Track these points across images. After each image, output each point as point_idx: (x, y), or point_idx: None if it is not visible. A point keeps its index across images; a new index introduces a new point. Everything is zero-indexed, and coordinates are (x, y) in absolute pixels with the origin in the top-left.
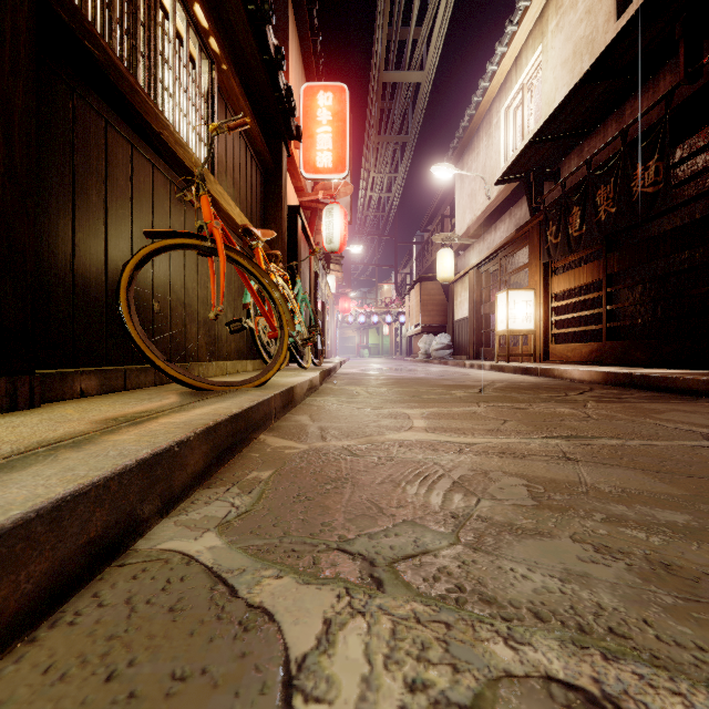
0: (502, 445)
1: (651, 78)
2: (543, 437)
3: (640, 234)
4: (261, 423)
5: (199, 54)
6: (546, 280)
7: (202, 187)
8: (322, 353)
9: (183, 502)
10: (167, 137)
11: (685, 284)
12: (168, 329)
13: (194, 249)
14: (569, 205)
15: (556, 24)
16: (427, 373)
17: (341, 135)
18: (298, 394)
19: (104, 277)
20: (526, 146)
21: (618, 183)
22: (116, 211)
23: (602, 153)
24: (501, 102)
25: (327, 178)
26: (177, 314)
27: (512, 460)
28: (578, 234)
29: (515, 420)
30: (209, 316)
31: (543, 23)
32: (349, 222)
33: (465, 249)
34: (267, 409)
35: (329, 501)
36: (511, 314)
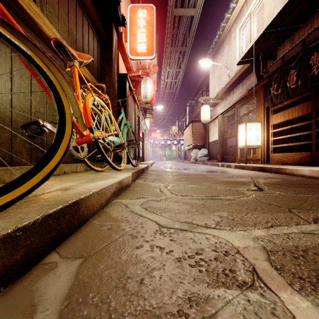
0: None
1: None
2: None
3: None
4: None
5: None
6: (268, 117)
7: None
8: (139, 159)
9: None
10: None
11: None
12: None
13: None
14: (287, 70)
15: None
16: (201, 170)
17: (151, 34)
18: (94, 205)
19: None
20: (260, 37)
21: None
22: None
23: (309, 37)
24: (237, 24)
25: (143, 59)
26: None
27: None
28: (295, 86)
29: None
30: None
31: None
32: (156, 90)
33: (215, 106)
34: None
35: None
36: (248, 136)
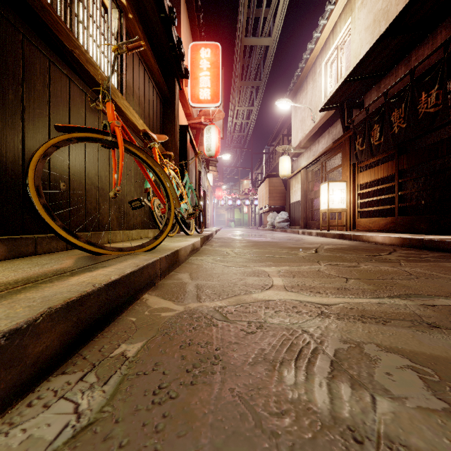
0: (357, 307)
1: (431, 33)
2: (388, 296)
3: (417, 144)
4: (146, 284)
5: (110, 3)
6: (354, 175)
7: (107, 96)
8: (203, 225)
9: (18, 403)
10: (79, 55)
11: (447, 178)
12: (84, 206)
13: (98, 142)
14: (371, 123)
15: (361, 3)
16: (274, 238)
17: (216, 77)
18: (182, 255)
19: (21, 162)
20: (342, 84)
21: (408, 106)
22: (34, 109)
23: (394, 88)
24: (322, 58)
25: (206, 107)
26: (92, 194)
27: (376, 326)
28: (378, 143)
29: (354, 278)
30: (110, 194)
31: (352, 3)
32: (221, 137)
33: (298, 156)
34: (152, 271)
35: (195, 400)
36: (330, 198)
